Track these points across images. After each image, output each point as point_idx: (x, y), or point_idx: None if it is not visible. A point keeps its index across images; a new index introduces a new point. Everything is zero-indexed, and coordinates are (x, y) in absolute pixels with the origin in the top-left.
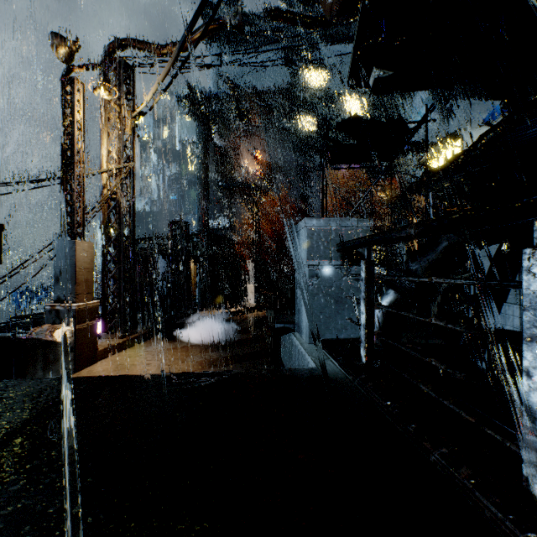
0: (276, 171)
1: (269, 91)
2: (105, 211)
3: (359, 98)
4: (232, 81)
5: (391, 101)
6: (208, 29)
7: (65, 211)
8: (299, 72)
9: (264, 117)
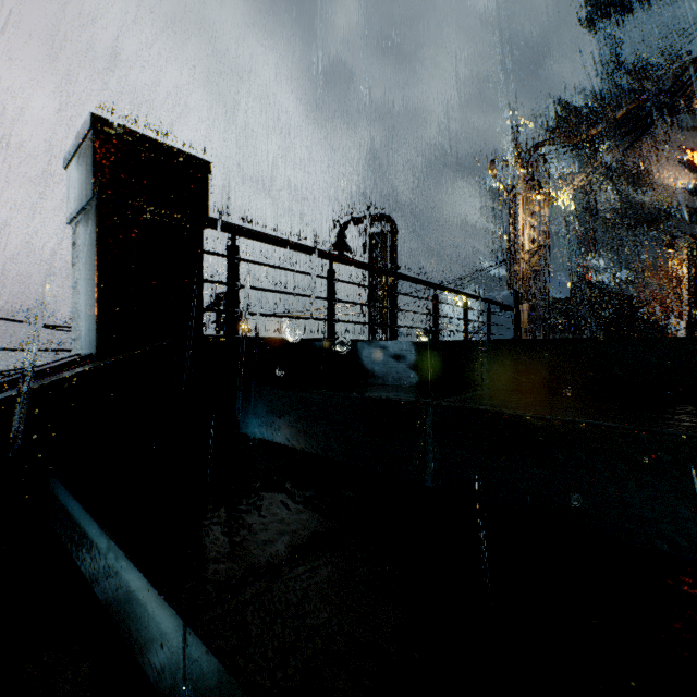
0: None
1: None
2: (526, 281)
3: None
4: (640, 68)
5: None
6: (631, 108)
7: (510, 284)
8: None
9: None
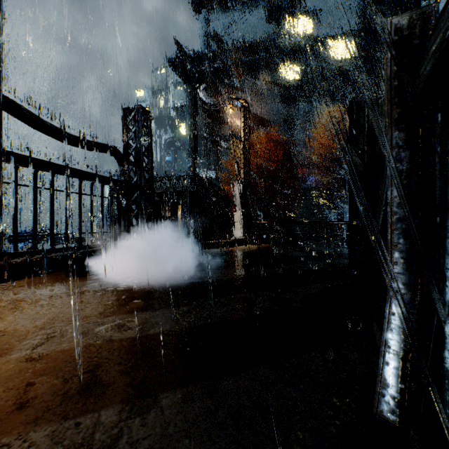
0: (260, 122)
1: (254, 43)
2: None
3: (346, 41)
4: (218, 35)
5: (377, 46)
6: None
7: None
8: (283, 22)
9: (249, 72)
